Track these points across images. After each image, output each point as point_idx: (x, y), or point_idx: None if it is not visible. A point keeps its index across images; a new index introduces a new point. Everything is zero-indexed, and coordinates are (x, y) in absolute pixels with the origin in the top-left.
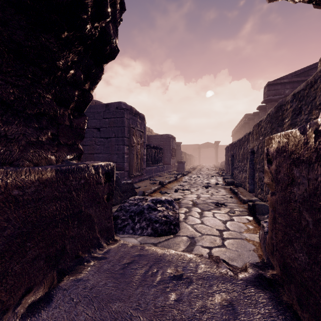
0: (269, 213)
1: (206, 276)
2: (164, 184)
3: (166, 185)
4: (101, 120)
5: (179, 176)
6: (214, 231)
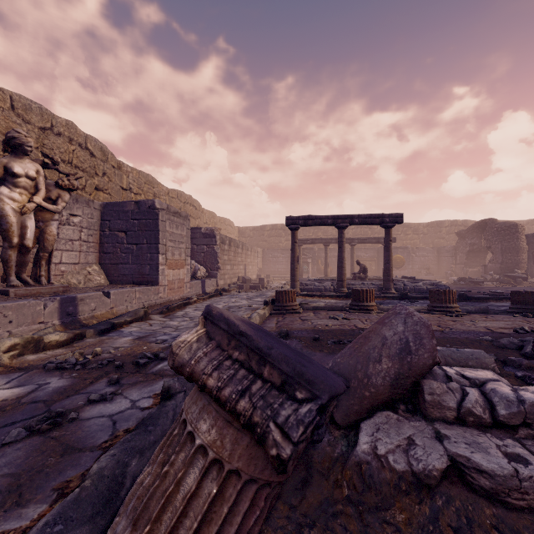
0: None
1: None
2: None
3: None
4: None
5: None
6: None
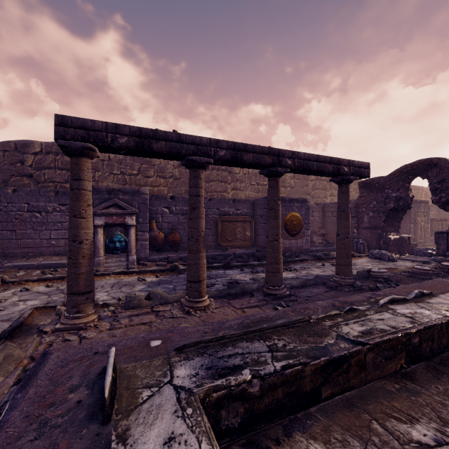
0: None
1: None
2: None
3: None
4: None
5: None
6: None
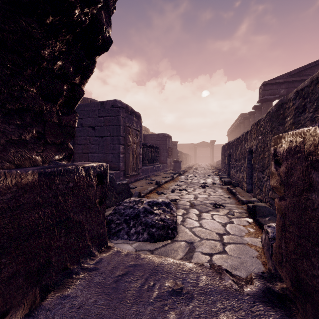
0: (277, 219)
1: (208, 290)
2: (161, 184)
3: (163, 185)
4: (95, 118)
5: (176, 176)
6: (214, 236)
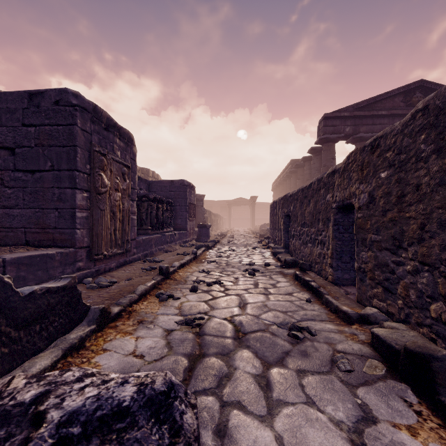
0: None
1: None
2: (171, 272)
3: (175, 274)
4: (16, 128)
5: (201, 251)
6: None
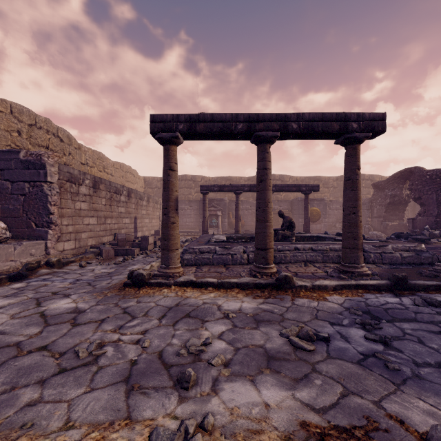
0: None
1: None
2: None
3: None
4: None
5: None
6: None
